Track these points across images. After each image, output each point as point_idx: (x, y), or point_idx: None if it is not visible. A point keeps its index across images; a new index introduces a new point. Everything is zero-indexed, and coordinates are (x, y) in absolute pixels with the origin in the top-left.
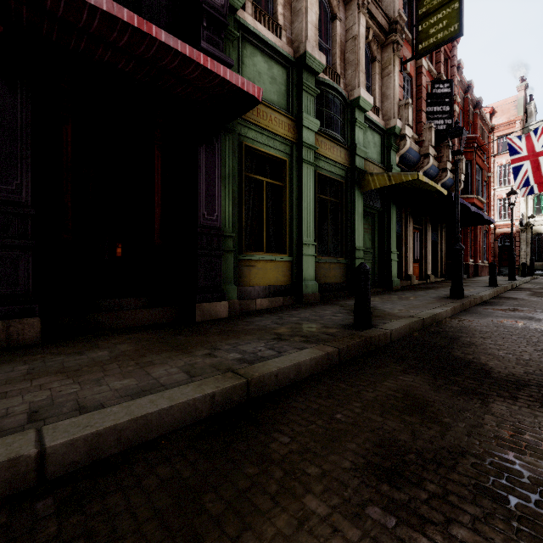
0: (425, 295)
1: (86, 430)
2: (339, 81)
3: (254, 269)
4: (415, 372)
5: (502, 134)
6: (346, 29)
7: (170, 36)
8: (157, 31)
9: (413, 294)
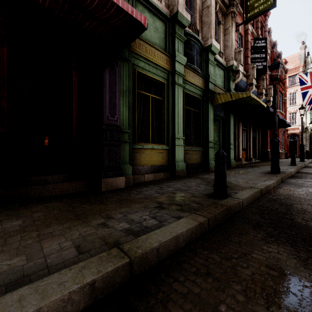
0: (253, 171)
1: None
2: (198, 34)
3: (143, 154)
4: (274, 240)
5: (291, 75)
6: (203, 2)
7: None
8: None
9: (245, 170)
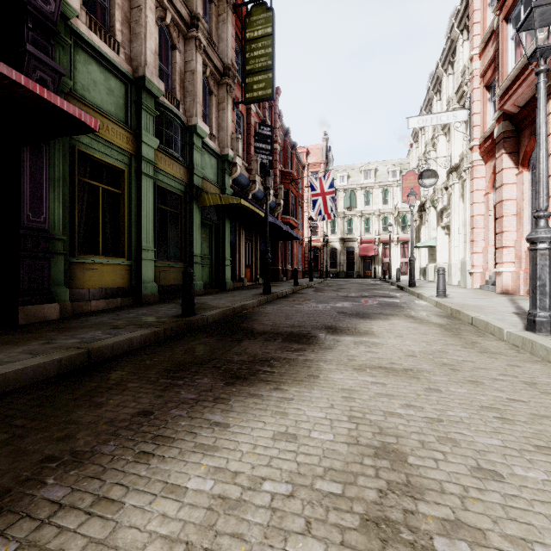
0: (247, 293)
1: None
2: (179, 106)
3: (88, 272)
4: (213, 336)
5: (313, 171)
6: (186, 61)
7: (4, 65)
8: None
9: (239, 293)
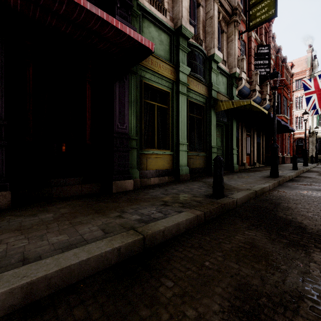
0: (254, 175)
1: (23, 280)
2: (202, 44)
3: (149, 159)
4: (255, 228)
5: (298, 78)
6: (206, 12)
7: (93, 6)
8: (84, 2)
9: (247, 175)
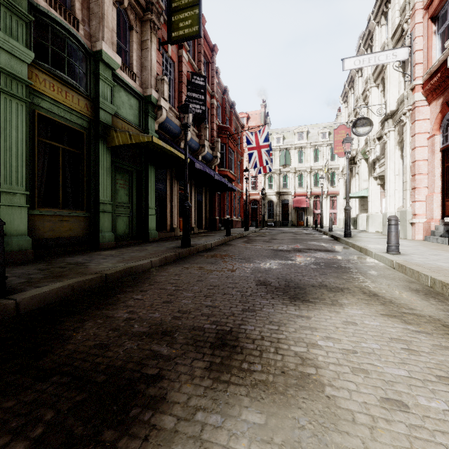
0: (165, 246)
1: None
2: (78, 26)
3: None
4: None
5: None
6: None
7: None
8: None
9: (157, 245)
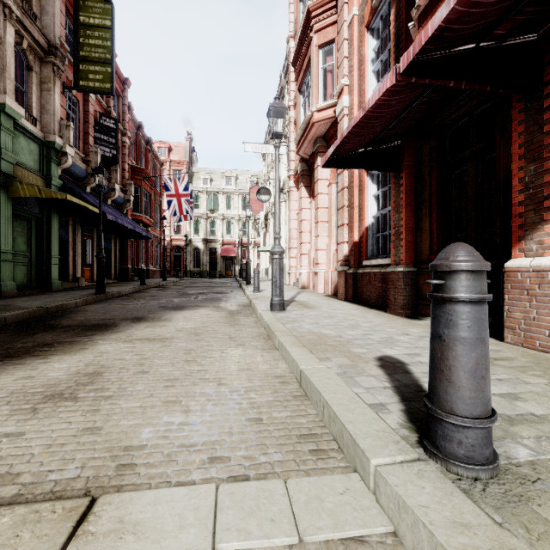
0: (77, 293)
1: None
2: None
3: None
4: (6, 333)
5: (176, 169)
6: None
7: None
8: None
9: (68, 293)
